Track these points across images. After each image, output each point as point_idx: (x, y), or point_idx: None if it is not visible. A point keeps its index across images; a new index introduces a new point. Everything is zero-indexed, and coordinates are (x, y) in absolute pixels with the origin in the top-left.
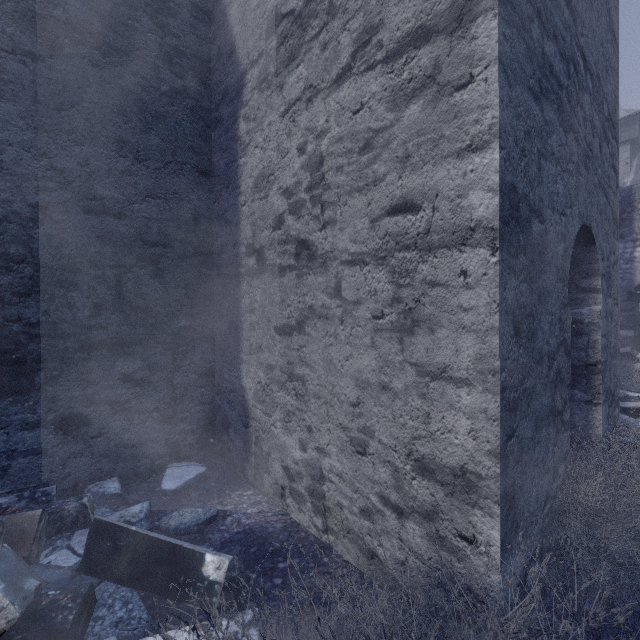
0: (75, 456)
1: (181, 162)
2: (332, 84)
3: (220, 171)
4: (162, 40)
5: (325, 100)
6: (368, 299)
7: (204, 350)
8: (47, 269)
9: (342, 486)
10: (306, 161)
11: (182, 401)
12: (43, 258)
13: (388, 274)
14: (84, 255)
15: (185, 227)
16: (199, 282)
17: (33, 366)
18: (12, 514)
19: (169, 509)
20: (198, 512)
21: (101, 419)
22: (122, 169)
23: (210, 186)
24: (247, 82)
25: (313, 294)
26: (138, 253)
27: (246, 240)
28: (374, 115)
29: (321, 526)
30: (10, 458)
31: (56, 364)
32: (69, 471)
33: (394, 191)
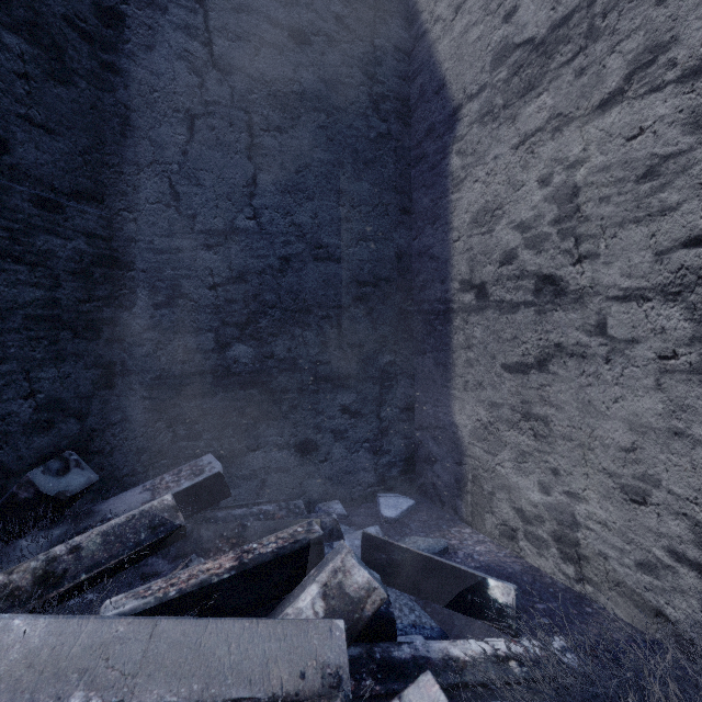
0: (308, 477)
1: (386, 203)
2: (593, 111)
3: (423, 208)
4: (371, 90)
5: (581, 128)
6: (650, 338)
7: (405, 385)
8: (290, 312)
9: (607, 535)
10: (551, 193)
11: (387, 434)
12: (287, 303)
13: (684, 311)
14: (314, 298)
15: (389, 266)
16: (401, 318)
17: (281, 396)
18: (301, 519)
19: (396, 535)
20: (429, 542)
21: (326, 446)
22: (341, 217)
23: (410, 223)
24: (462, 117)
25: (561, 331)
26: (353, 294)
27: (460, 276)
28: (661, 140)
29: (573, 574)
30: (267, 473)
31: (296, 395)
32: (304, 489)
33: (695, 221)
